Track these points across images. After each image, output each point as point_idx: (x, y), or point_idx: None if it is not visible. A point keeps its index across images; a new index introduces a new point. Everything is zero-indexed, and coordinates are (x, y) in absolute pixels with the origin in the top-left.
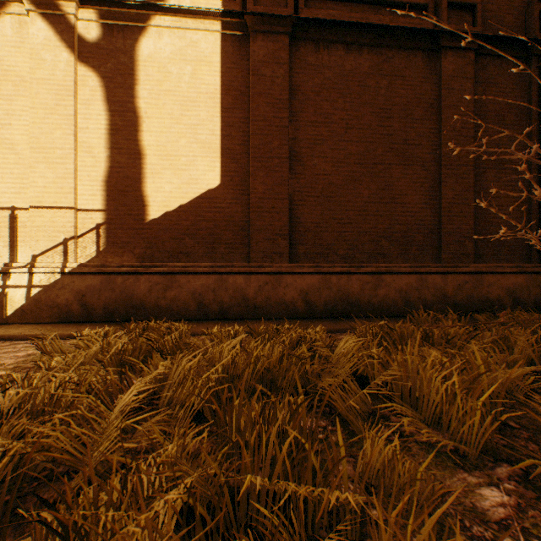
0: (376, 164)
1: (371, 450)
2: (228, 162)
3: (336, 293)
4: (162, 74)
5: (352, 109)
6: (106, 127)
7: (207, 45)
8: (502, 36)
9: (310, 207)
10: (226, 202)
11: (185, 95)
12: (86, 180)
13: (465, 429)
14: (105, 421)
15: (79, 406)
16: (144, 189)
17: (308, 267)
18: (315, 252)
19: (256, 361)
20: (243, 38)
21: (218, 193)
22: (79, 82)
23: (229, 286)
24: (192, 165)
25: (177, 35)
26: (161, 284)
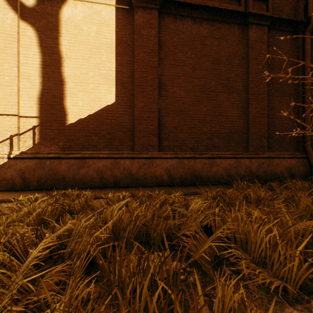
0: (211, 92)
1: (222, 294)
2: (120, 88)
3: (187, 170)
4: (77, 30)
5: (196, 58)
6: (40, 63)
7: (106, 13)
8: (283, 18)
9: (171, 117)
10: (118, 113)
11: (92, 45)
12: (26, 97)
13: (285, 270)
14: (14, 274)
15: (1, 258)
16: (65, 104)
17: (170, 154)
18: (174, 145)
19: (136, 217)
20: (130, 10)
21: (113, 107)
22: (21, 33)
23: (120, 166)
24: (96, 89)
25: (87, 6)
26: (76, 165)
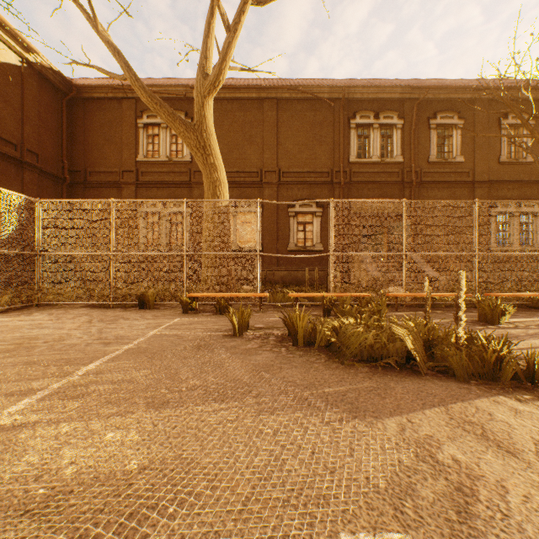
0: None
1: None
2: None
3: None
4: None
5: None
6: None
7: None
8: (50, 173)
9: None
10: None
11: None
12: None
13: None
14: None
15: None
16: None
17: None
18: None
19: None
20: None
21: None
22: None
23: None
24: None
25: None
26: None
